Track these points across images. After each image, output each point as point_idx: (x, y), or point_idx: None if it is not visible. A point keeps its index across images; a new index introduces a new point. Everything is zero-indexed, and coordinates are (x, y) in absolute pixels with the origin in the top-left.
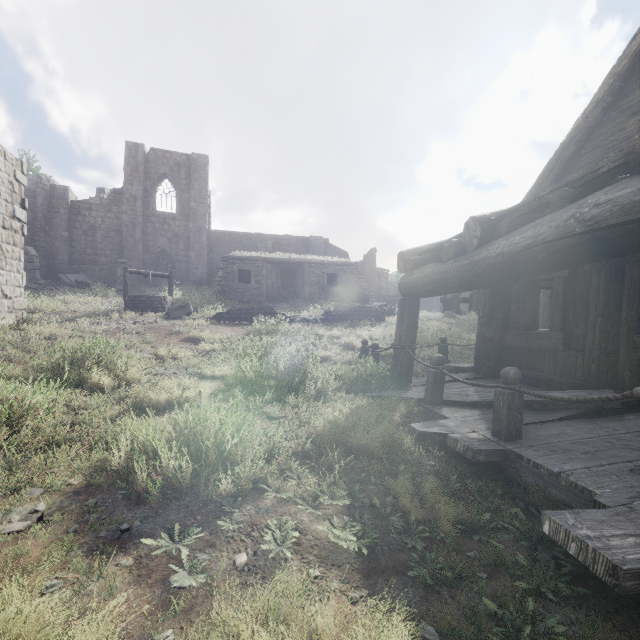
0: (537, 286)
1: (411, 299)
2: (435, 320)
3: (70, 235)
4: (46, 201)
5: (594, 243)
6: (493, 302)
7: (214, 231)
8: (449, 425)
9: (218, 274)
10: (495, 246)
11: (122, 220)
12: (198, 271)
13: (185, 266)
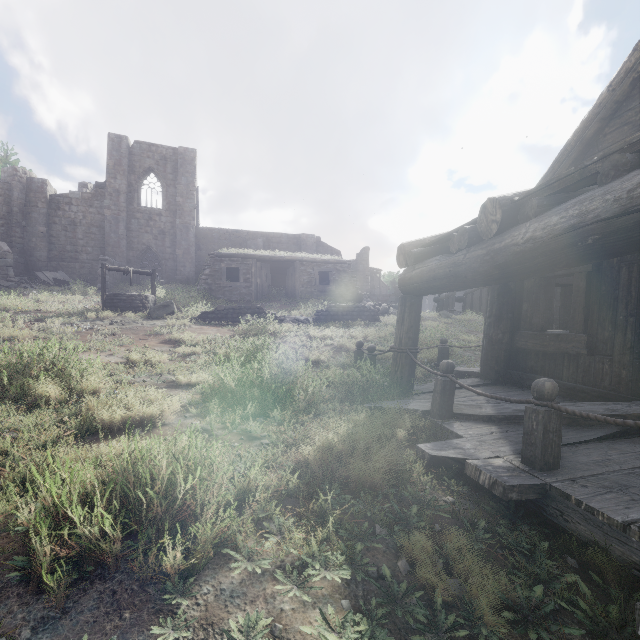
0: (551, 283)
1: (413, 297)
2: (431, 320)
3: (49, 231)
4: (22, 194)
5: None
6: (502, 300)
7: (202, 228)
8: (465, 447)
9: (205, 272)
10: (522, 231)
11: (104, 215)
12: (185, 269)
13: (171, 264)
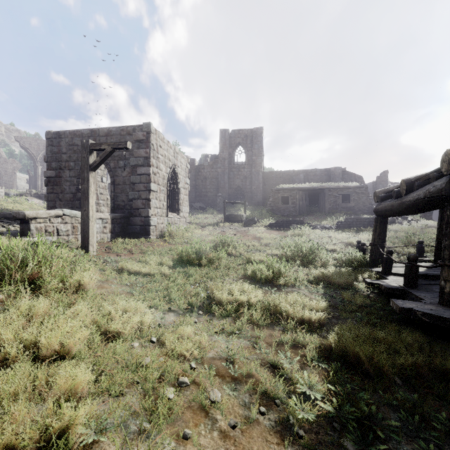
0: None
1: (381, 218)
2: (435, 227)
3: (195, 183)
4: None
5: (433, 202)
6: None
7: (266, 172)
8: (385, 281)
9: (269, 200)
10: (409, 196)
11: (218, 172)
12: (257, 197)
13: (250, 194)
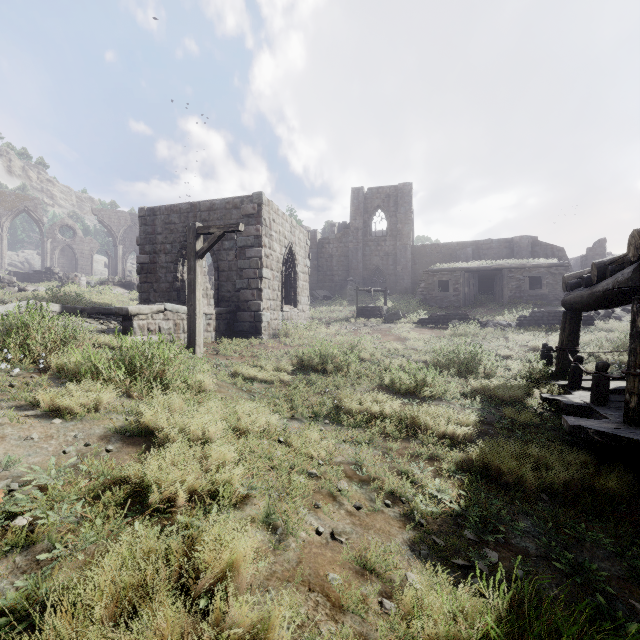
0: None
1: (572, 312)
2: None
3: (317, 263)
4: None
5: (622, 294)
6: None
7: (417, 246)
8: (568, 397)
9: (420, 285)
10: (599, 285)
11: (349, 248)
12: (403, 281)
13: (393, 278)
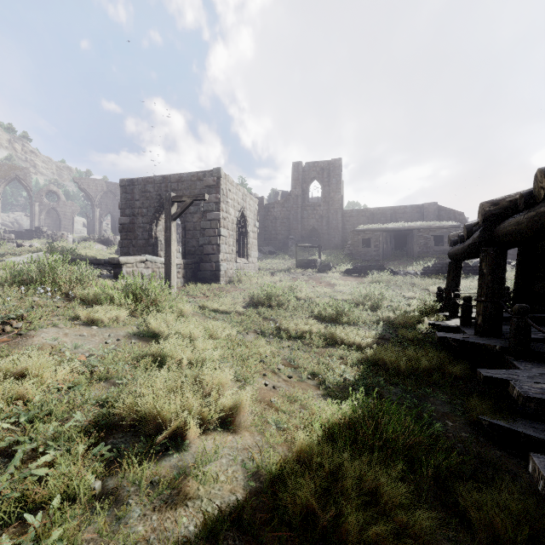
0: None
1: (455, 262)
2: None
3: (264, 224)
4: None
5: (476, 247)
6: (524, 262)
7: (346, 210)
8: (446, 322)
9: (348, 243)
10: (467, 241)
11: (290, 211)
12: (335, 239)
13: (326, 236)
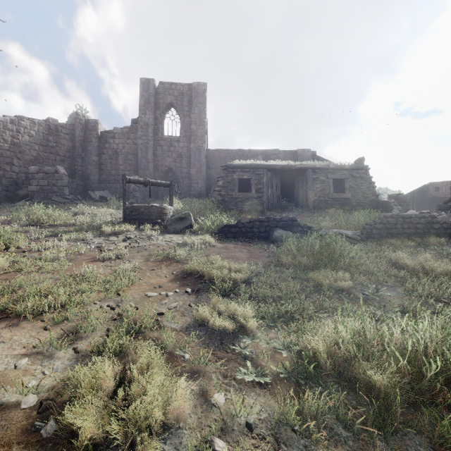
0: None
1: None
2: None
3: (99, 160)
4: (82, 133)
5: None
6: None
7: (211, 150)
8: None
9: (218, 183)
10: None
11: (137, 144)
12: (198, 186)
13: (187, 182)
